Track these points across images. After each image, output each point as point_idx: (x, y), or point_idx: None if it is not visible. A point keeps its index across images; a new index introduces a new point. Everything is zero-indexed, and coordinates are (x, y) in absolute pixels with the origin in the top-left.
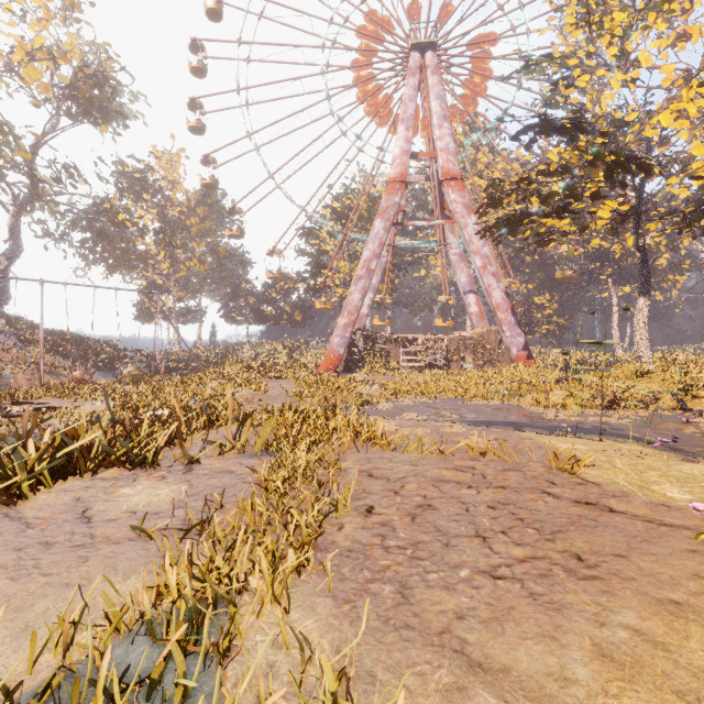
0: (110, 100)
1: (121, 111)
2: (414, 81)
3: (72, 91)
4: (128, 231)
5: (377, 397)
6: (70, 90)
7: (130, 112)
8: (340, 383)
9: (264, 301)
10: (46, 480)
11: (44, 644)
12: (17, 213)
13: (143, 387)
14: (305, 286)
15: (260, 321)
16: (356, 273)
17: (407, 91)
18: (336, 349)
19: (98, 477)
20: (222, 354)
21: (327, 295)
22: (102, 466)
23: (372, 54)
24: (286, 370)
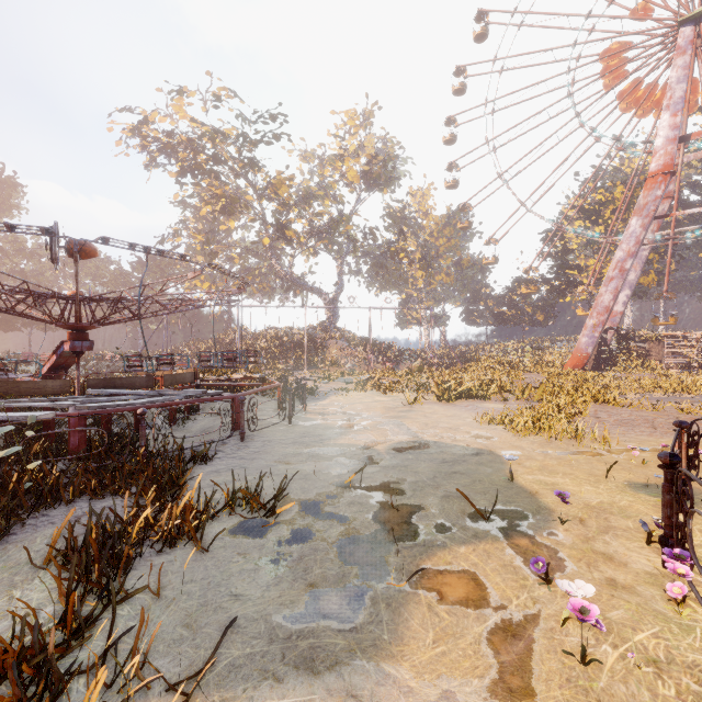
0: (392, 173)
1: (398, 177)
2: (683, 60)
3: (370, 175)
4: (400, 262)
5: (626, 390)
6: (370, 175)
7: (400, 173)
8: (587, 376)
9: (504, 304)
10: (454, 398)
11: (502, 416)
12: (341, 263)
13: (434, 374)
14: (547, 287)
15: (500, 323)
16: (607, 274)
17: (674, 74)
18: (583, 348)
19: (468, 401)
20: (468, 353)
21: (572, 293)
22: (465, 398)
23: (627, 45)
24: (532, 366)
